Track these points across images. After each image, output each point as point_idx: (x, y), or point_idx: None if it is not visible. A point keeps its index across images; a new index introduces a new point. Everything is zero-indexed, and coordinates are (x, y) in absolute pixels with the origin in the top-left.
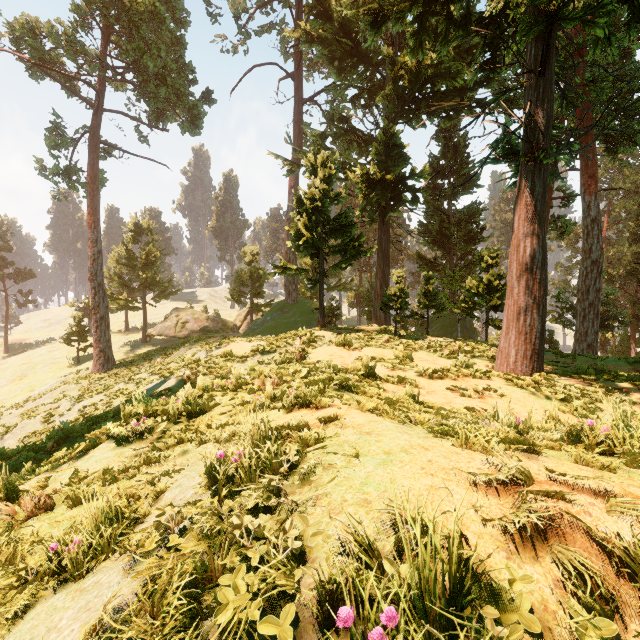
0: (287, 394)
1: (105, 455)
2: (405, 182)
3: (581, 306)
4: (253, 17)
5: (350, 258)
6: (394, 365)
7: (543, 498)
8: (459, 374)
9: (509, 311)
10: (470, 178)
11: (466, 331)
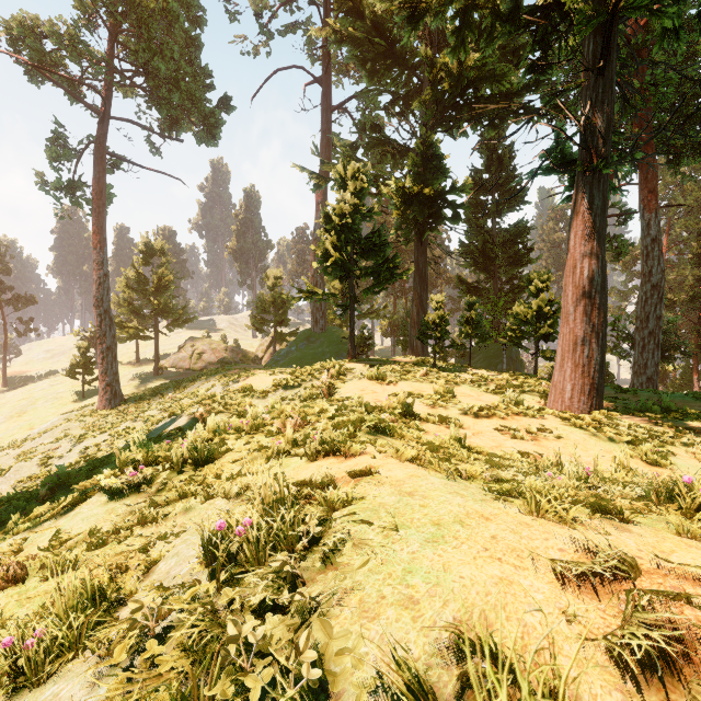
0: (311, 438)
1: (94, 511)
2: (445, 197)
3: (640, 335)
4: (276, 15)
5: (384, 281)
6: (434, 402)
7: (659, 600)
8: (508, 412)
9: (564, 340)
10: (519, 190)
11: (512, 363)
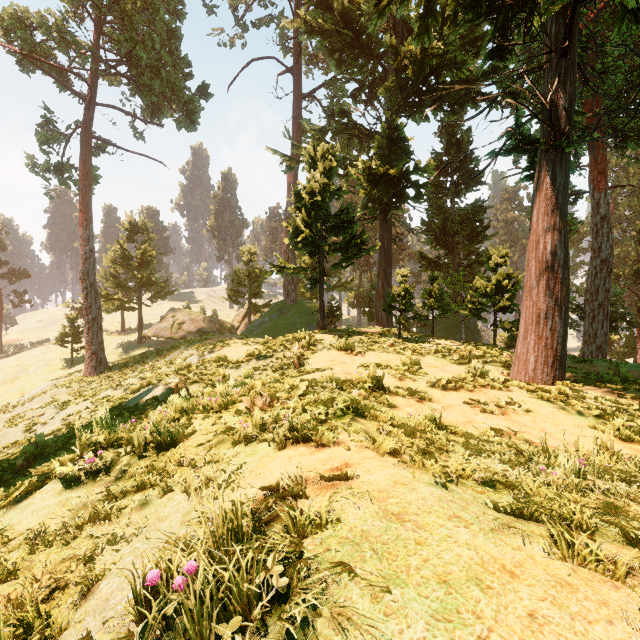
0: (280, 419)
1: (46, 503)
2: (408, 178)
3: (590, 307)
4: (250, 8)
5: (352, 256)
6: (402, 374)
7: None
8: (476, 384)
9: (527, 313)
10: (483, 169)
11: (470, 332)
